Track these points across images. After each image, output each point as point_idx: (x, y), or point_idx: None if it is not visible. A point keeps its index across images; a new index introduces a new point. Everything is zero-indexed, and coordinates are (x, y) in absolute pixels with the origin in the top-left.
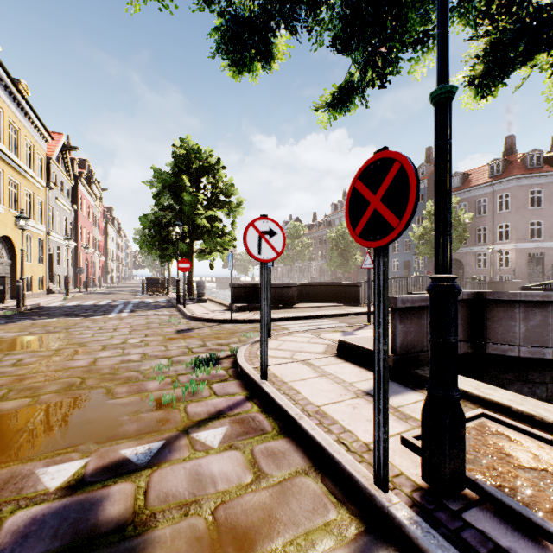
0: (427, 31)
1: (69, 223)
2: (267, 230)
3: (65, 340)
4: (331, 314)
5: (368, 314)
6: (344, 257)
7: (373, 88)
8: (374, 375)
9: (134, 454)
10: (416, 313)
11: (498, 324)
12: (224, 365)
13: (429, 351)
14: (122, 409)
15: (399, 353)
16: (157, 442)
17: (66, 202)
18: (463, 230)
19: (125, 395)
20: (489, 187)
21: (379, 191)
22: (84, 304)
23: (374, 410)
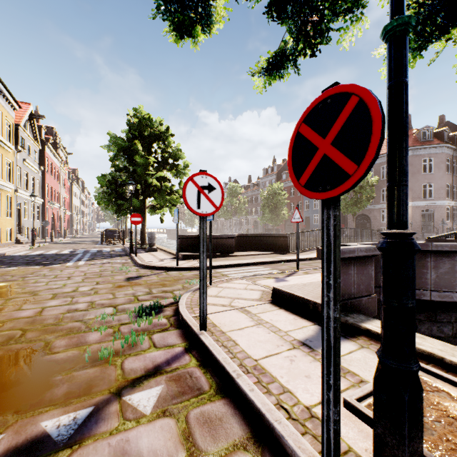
0: (355, 2)
1: (36, 182)
2: (206, 185)
3: (18, 288)
4: (264, 261)
5: (297, 262)
6: (274, 213)
7: (305, 57)
8: (322, 344)
9: (56, 426)
10: (345, 263)
11: None
12: (166, 313)
13: (382, 315)
14: (55, 366)
15: None
16: (85, 409)
17: (33, 164)
18: (371, 190)
19: (63, 349)
20: None
21: (330, 133)
22: (46, 253)
23: (322, 385)
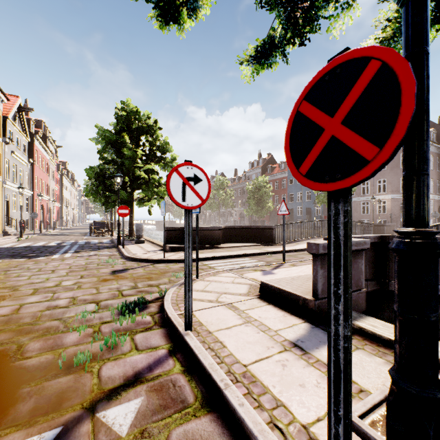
0: None
1: (25, 174)
2: (191, 176)
3: None
4: (251, 253)
5: (283, 254)
6: (259, 205)
7: (294, 45)
8: (329, 366)
9: None
10: None
11: None
12: (151, 310)
13: (397, 328)
14: (25, 374)
15: (320, 297)
16: (51, 431)
17: (22, 156)
18: None
19: (36, 353)
20: None
21: (340, 110)
22: (33, 245)
23: (329, 415)
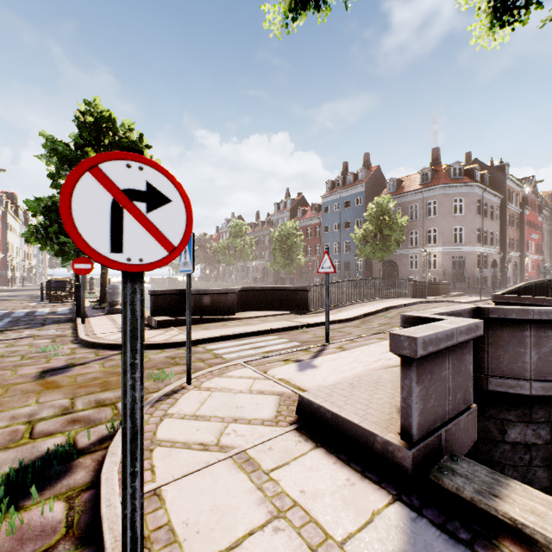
0: None
1: None
2: (140, 188)
3: None
4: (278, 327)
5: (327, 332)
6: (288, 258)
7: None
8: None
9: None
10: (437, 358)
11: (503, 351)
12: (74, 480)
13: None
14: None
15: (416, 439)
16: None
17: None
18: (400, 233)
19: None
20: (420, 194)
21: None
22: None
23: None
